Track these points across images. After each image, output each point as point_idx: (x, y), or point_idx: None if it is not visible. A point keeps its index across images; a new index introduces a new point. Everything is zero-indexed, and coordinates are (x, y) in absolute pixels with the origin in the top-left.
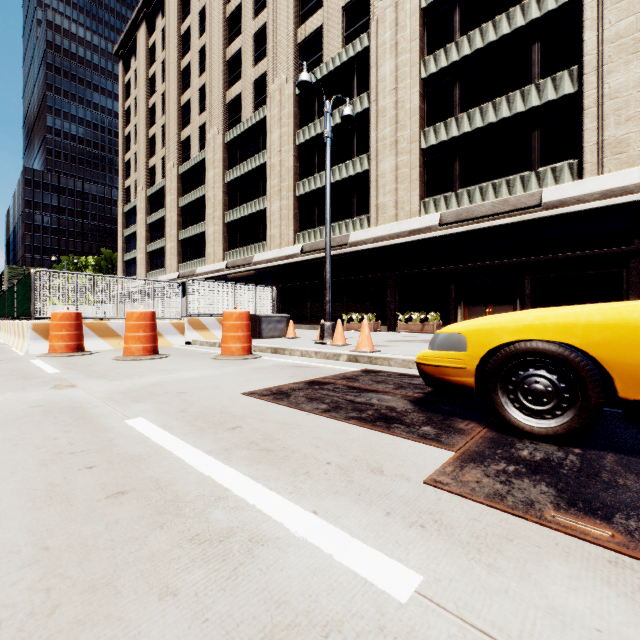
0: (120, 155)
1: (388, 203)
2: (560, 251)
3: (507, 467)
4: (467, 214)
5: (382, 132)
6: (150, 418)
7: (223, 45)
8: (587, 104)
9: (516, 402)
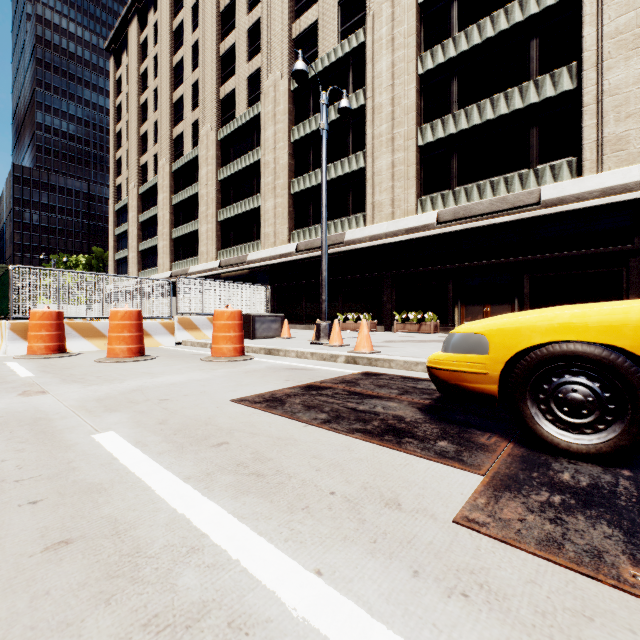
0: (111, 152)
1: (384, 201)
2: (559, 250)
3: (551, 497)
4: (465, 212)
5: (378, 129)
6: (123, 432)
7: (216, 40)
8: (586, 101)
9: (548, 413)
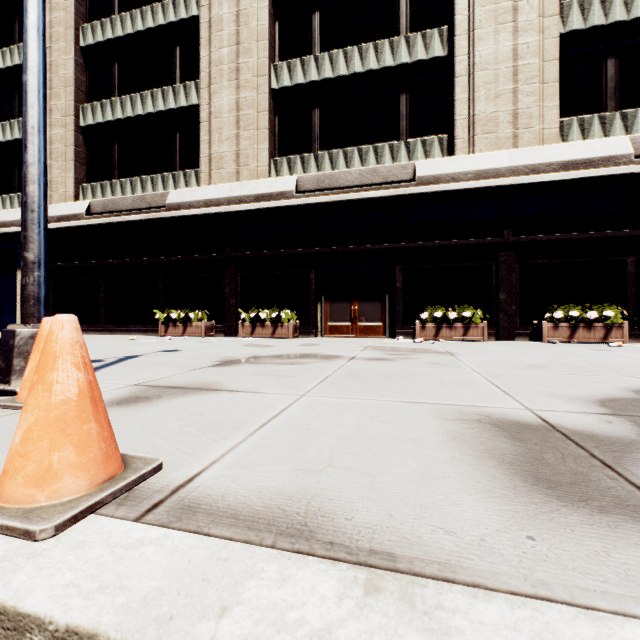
0: None
1: (226, 154)
2: (433, 238)
3: None
4: (330, 182)
5: (217, 52)
6: None
7: None
8: (459, 71)
9: None
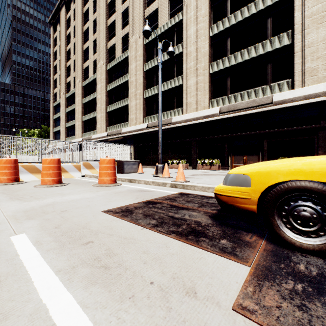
0: (51, 76)
1: (192, 101)
2: (282, 127)
3: (295, 285)
4: (234, 107)
5: (189, 64)
6: (30, 234)
7: (106, 18)
8: (296, 50)
9: (288, 224)
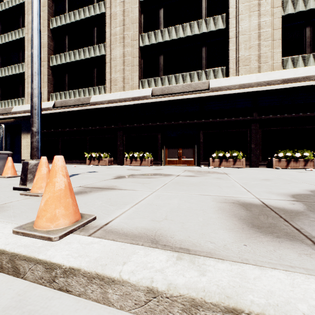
0: None
1: (118, 78)
2: (218, 117)
3: None
4: (168, 90)
5: (114, 29)
6: None
7: None
8: (231, 35)
9: None
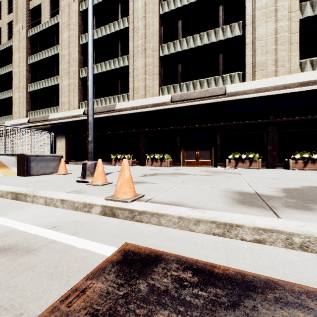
0: None
1: (140, 86)
2: (235, 120)
3: None
4: (186, 96)
5: (136, 42)
6: None
7: None
8: (247, 41)
9: None
